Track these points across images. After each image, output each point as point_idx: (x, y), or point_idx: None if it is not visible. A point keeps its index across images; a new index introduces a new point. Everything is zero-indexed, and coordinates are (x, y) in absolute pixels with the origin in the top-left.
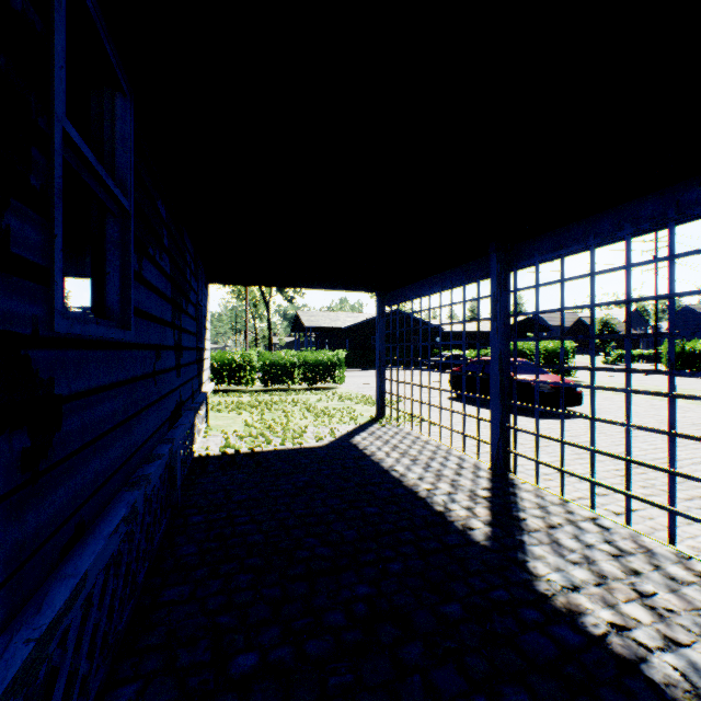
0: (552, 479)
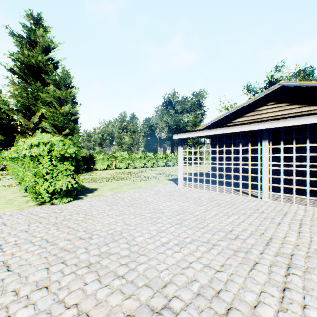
0: (249, 199)
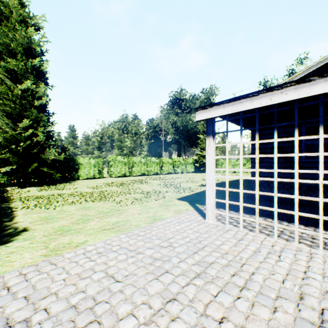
0: None
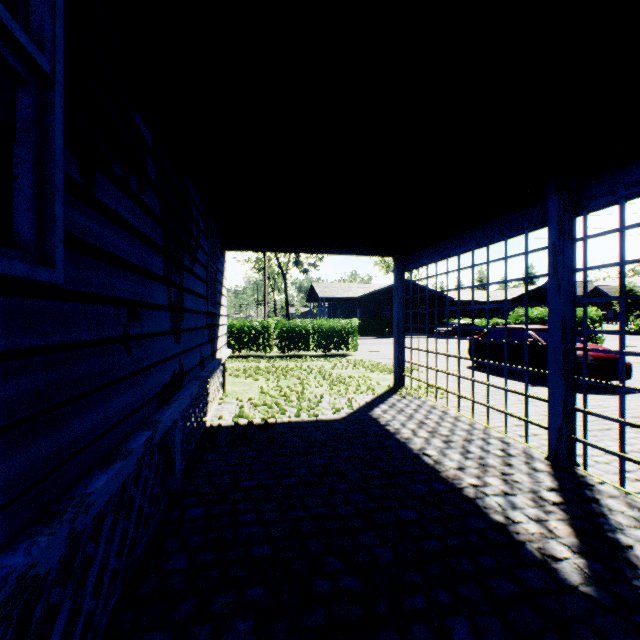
0: (639, 479)
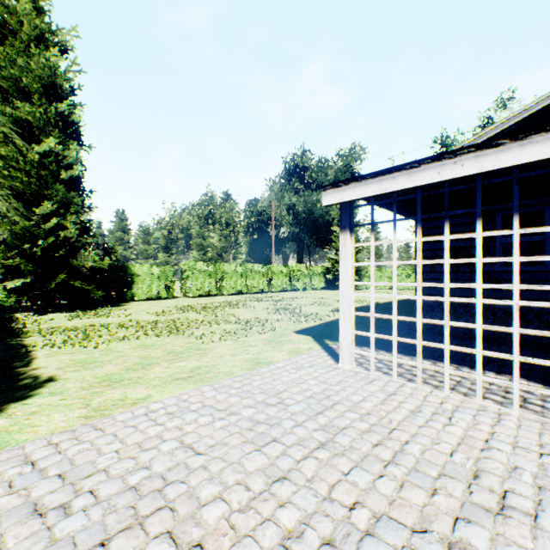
0: None
